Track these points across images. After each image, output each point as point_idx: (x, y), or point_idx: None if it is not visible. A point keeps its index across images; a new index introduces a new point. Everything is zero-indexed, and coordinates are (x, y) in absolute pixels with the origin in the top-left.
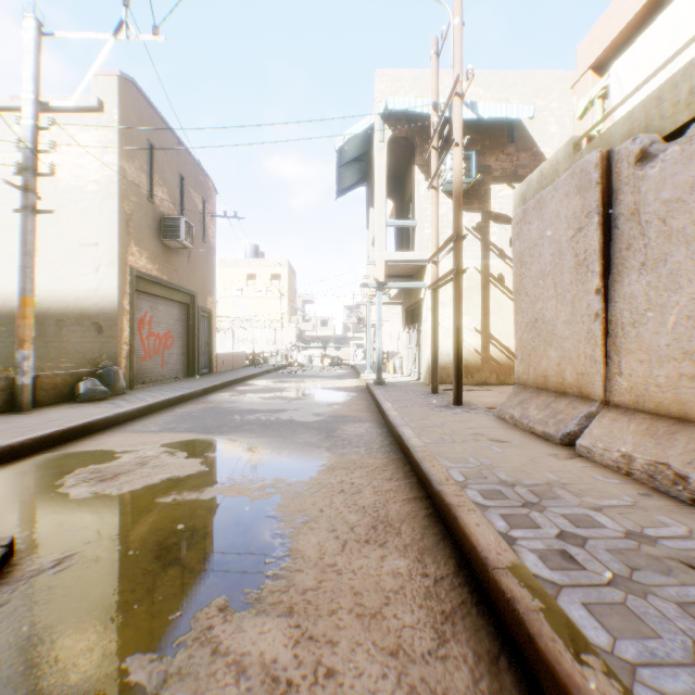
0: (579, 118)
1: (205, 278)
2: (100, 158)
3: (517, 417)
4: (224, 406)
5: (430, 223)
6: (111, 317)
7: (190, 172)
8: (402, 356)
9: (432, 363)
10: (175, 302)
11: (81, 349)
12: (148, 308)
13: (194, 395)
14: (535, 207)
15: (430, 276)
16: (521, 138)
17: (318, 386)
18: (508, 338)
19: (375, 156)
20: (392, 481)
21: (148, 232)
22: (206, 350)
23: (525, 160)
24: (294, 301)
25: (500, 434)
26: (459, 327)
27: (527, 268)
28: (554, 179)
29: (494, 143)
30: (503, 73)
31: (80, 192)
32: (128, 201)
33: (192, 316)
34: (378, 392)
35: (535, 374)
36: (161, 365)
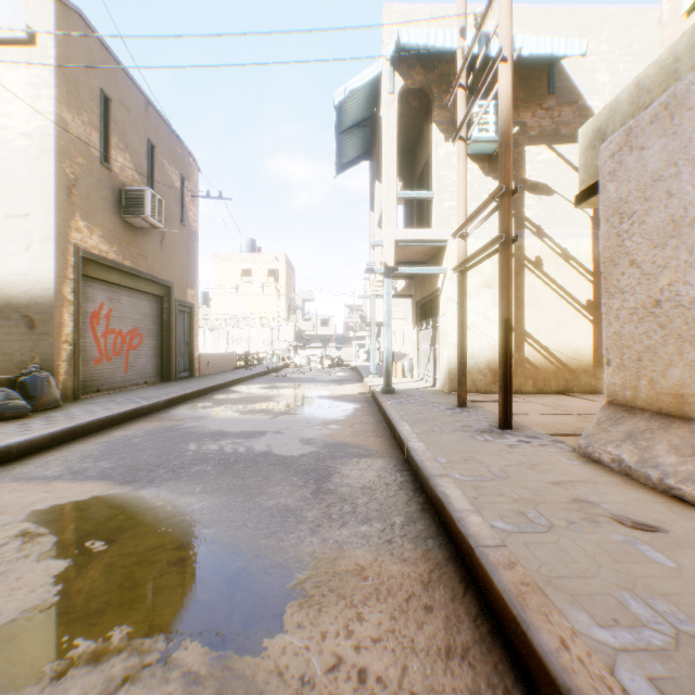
0: (685, 14)
1: (185, 267)
2: (32, 104)
3: (630, 463)
4: (184, 426)
5: (451, 194)
6: (46, 308)
7: (164, 141)
8: (412, 358)
9: (459, 367)
10: (144, 293)
11: (8, 349)
12: (105, 300)
13: (154, 408)
14: (657, 118)
15: (451, 259)
16: (563, 89)
17: (314, 393)
18: (547, 335)
19: (382, 113)
20: (454, 661)
21: (102, 205)
22: (187, 350)
23: (567, 116)
24: (293, 298)
25: (621, 503)
26: (508, 318)
27: (634, 222)
28: (667, 88)
29: (530, 96)
30: (541, 9)
31: (7, 148)
32: (71, 162)
33: (167, 311)
34: (388, 405)
35: (654, 390)
36: (124, 368)
